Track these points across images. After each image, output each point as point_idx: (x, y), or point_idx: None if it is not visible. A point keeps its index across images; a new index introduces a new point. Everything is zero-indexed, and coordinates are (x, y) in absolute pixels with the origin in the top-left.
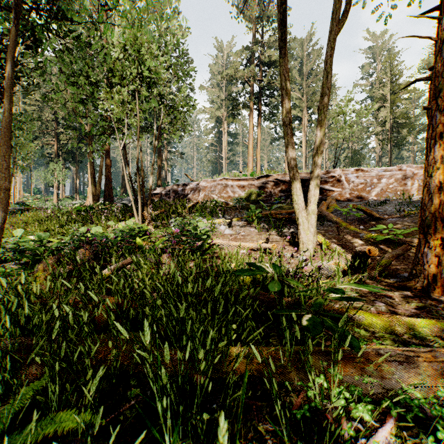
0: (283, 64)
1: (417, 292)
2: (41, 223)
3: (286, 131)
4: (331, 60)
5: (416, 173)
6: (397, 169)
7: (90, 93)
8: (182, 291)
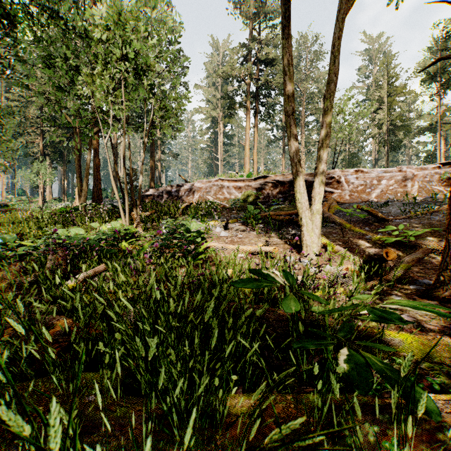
0: (285, 47)
1: (445, 302)
2: (19, 225)
3: (289, 122)
4: (338, 44)
5: (416, 175)
6: (397, 170)
7: (70, 79)
8: (162, 311)
